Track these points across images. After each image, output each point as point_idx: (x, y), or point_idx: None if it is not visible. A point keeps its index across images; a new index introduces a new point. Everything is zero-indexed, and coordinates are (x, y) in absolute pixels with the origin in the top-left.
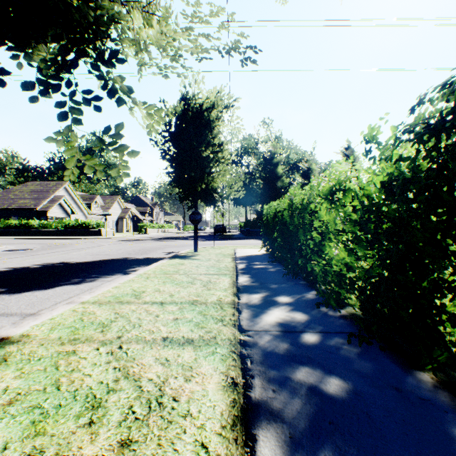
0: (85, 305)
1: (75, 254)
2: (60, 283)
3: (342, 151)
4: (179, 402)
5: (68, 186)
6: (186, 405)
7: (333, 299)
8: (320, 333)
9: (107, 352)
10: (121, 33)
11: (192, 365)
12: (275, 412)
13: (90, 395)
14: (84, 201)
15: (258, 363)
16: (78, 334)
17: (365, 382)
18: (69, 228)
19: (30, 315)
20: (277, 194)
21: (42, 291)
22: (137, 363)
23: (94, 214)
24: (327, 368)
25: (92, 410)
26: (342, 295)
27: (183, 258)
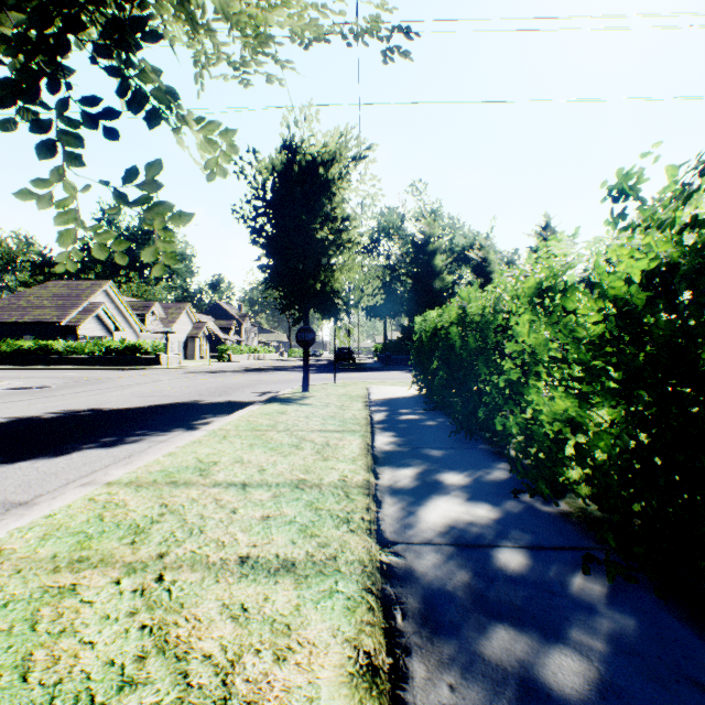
0: (112, 488)
1: (116, 394)
2: (82, 446)
3: (537, 232)
4: None
5: (109, 288)
6: None
7: (543, 482)
8: (526, 548)
9: (133, 589)
10: None
11: (291, 621)
12: None
13: (84, 695)
14: (135, 312)
15: (418, 618)
16: (87, 549)
17: (632, 667)
18: (111, 353)
19: (18, 505)
20: (434, 300)
21: (49, 459)
22: (187, 615)
23: (150, 332)
24: (551, 631)
25: None
26: (558, 474)
27: (285, 403)
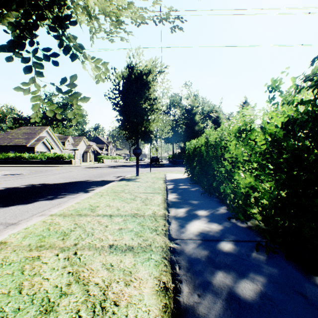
0: (53, 217)
1: (52, 177)
2: (38, 199)
3: (241, 104)
4: (119, 306)
5: (49, 129)
6: (125, 309)
7: (241, 214)
8: (232, 241)
9: (64, 257)
10: (75, 2)
11: (131, 270)
12: (201, 317)
13: (45, 298)
14: (60, 140)
15: (185, 269)
16: (43, 241)
17: (274, 287)
18: (49, 159)
19: (12, 224)
20: (195, 135)
21: (24, 205)
22: (87, 268)
23: (67, 149)
24: (241, 274)
25: (45, 315)
26: (247, 210)
27: (128, 181)
